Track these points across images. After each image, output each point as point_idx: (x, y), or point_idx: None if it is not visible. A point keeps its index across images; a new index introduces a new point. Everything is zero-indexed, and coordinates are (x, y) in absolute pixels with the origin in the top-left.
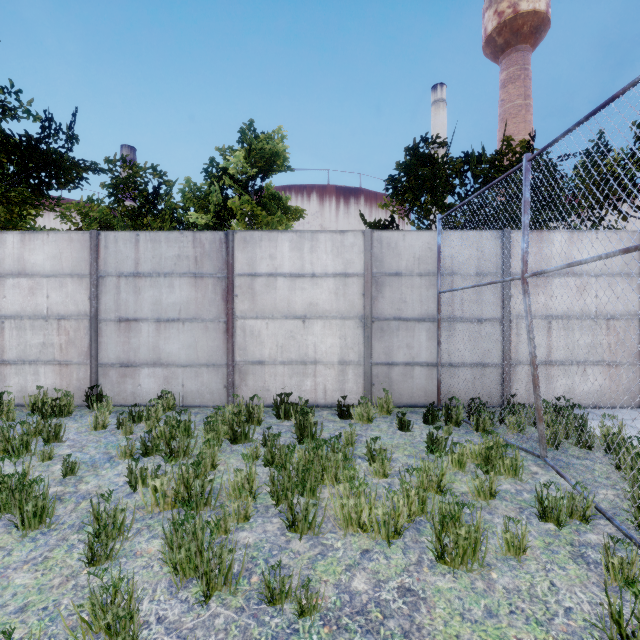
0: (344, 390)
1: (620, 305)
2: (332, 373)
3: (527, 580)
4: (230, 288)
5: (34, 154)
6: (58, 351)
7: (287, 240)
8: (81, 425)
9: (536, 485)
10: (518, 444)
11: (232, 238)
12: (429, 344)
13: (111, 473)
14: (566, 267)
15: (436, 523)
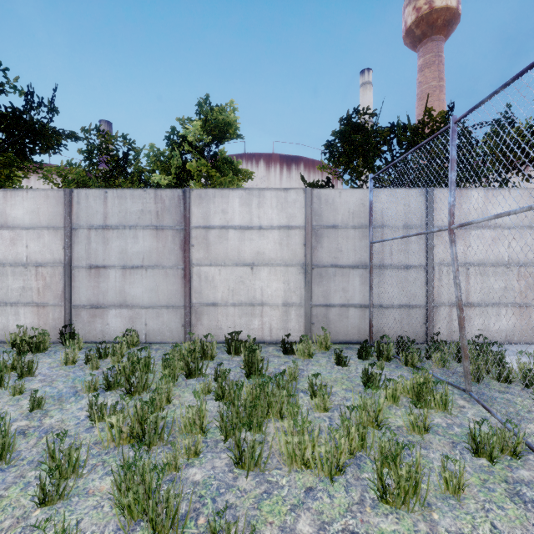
0: (287, 328)
1: (529, 254)
2: (277, 313)
3: (468, 521)
4: (187, 239)
5: (18, 123)
6: (36, 294)
7: (237, 197)
8: (54, 360)
9: (465, 419)
10: (444, 378)
11: (189, 195)
12: (362, 288)
13: (75, 407)
14: (494, 218)
15: (378, 463)
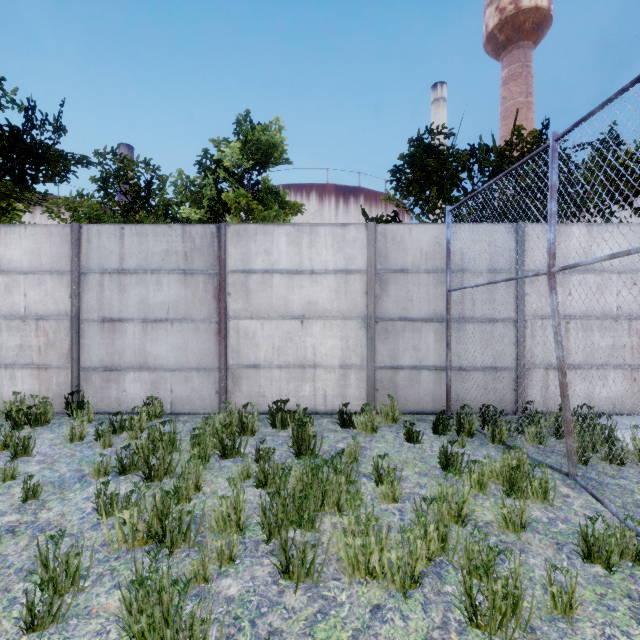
0: (345, 396)
1: None
2: (333, 377)
3: None
4: (222, 286)
5: (16, 144)
6: (36, 354)
7: (284, 234)
8: (57, 436)
9: (570, 512)
10: (541, 459)
11: (224, 232)
12: (437, 346)
13: (80, 496)
14: (608, 258)
15: (466, 576)
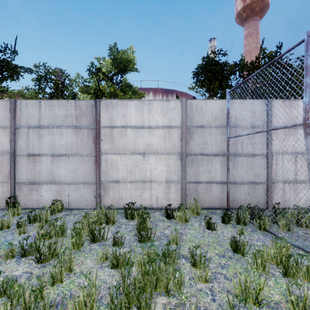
0: (169, 198)
1: None
2: (161, 188)
3: None
4: (98, 135)
5: None
6: None
7: (133, 105)
8: None
9: None
10: (294, 243)
11: (99, 104)
12: (221, 170)
13: None
14: None
15: None
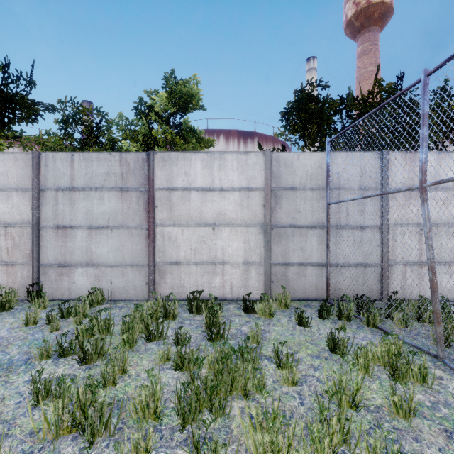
0: (247, 286)
1: None
2: (237, 272)
3: None
4: (151, 200)
5: None
6: (5, 253)
7: (199, 159)
8: (16, 320)
9: (448, 395)
10: (411, 342)
11: (153, 158)
12: (319, 247)
13: (21, 379)
14: None
15: None
